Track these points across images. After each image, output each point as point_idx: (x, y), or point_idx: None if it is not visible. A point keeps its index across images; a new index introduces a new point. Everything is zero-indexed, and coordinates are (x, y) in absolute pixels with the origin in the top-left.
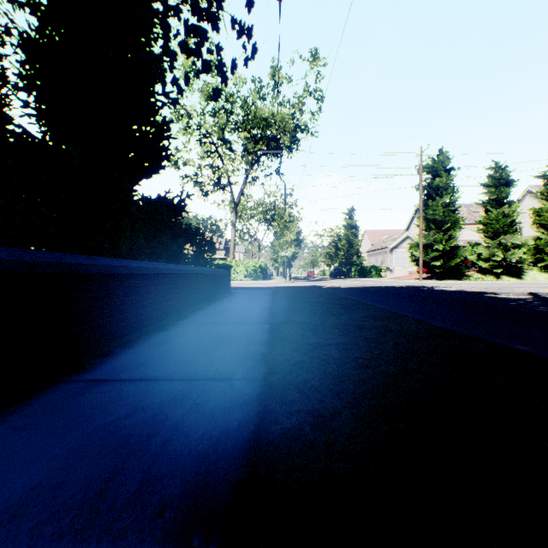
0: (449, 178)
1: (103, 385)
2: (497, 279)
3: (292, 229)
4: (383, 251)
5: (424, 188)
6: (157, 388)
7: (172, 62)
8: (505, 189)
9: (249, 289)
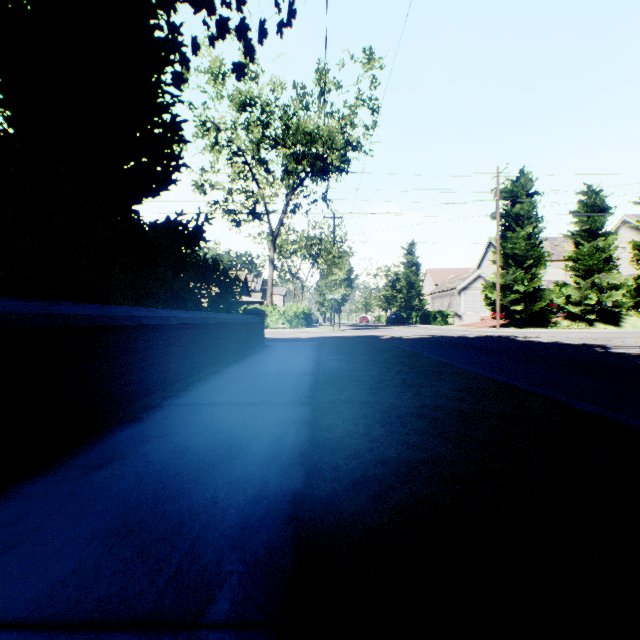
0: (532, 204)
1: None
2: (590, 327)
3: (342, 267)
4: (449, 293)
5: (501, 217)
6: None
7: (169, 13)
8: (600, 218)
9: (288, 341)
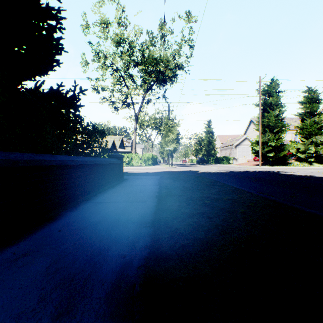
0: (278, 98)
1: None
2: (311, 165)
3: (173, 132)
4: (230, 147)
5: (261, 105)
6: None
7: None
8: (316, 105)
9: (140, 175)
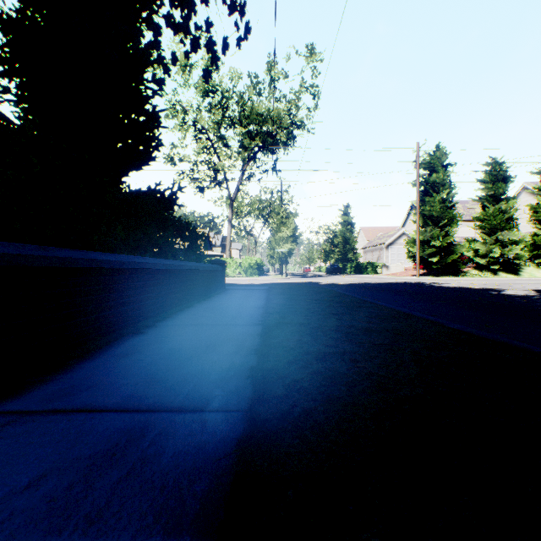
0: (446, 174)
1: (23, 422)
2: (495, 275)
3: (288, 225)
4: (379, 247)
5: (421, 184)
6: (96, 427)
7: (156, 37)
8: (502, 185)
9: (244, 286)
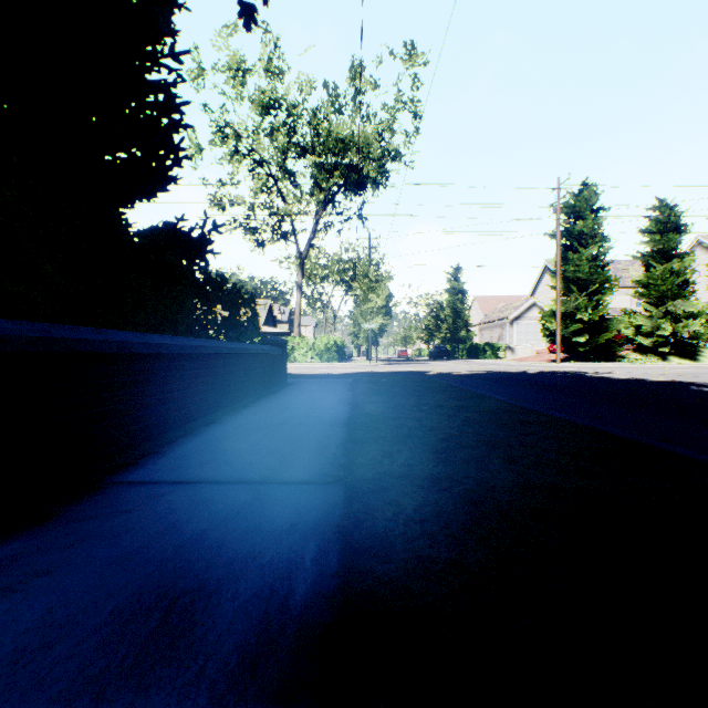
0: (597, 221)
1: None
2: (664, 361)
3: (379, 292)
4: (500, 323)
5: (561, 236)
6: None
7: None
8: (675, 237)
9: (316, 378)
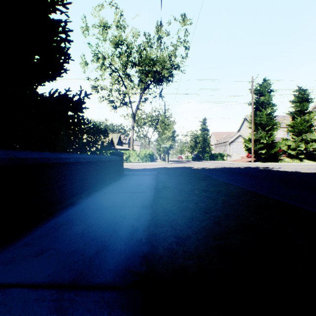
0: (270, 97)
1: None
2: (301, 162)
3: (169, 130)
4: (224, 144)
5: (253, 104)
6: None
7: None
8: (306, 104)
9: (139, 171)
